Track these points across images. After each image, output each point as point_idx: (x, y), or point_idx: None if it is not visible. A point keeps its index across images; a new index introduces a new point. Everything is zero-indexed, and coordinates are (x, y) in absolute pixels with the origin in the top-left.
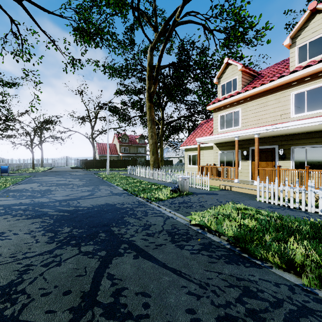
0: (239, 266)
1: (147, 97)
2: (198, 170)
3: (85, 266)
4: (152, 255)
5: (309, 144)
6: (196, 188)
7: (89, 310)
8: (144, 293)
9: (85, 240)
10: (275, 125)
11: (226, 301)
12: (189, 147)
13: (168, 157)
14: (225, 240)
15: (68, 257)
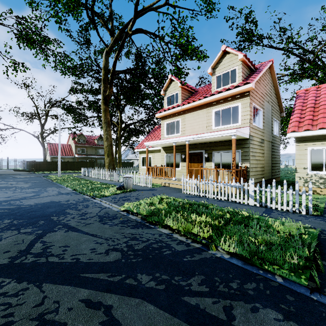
0: (138, 229)
1: (102, 100)
2: (147, 170)
3: (23, 239)
4: (80, 229)
5: (223, 149)
6: (142, 186)
7: (23, 256)
8: (65, 246)
9: (25, 226)
10: (198, 134)
11: (117, 243)
12: (142, 149)
13: (129, 159)
14: (140, 218)
15: (8, 236)
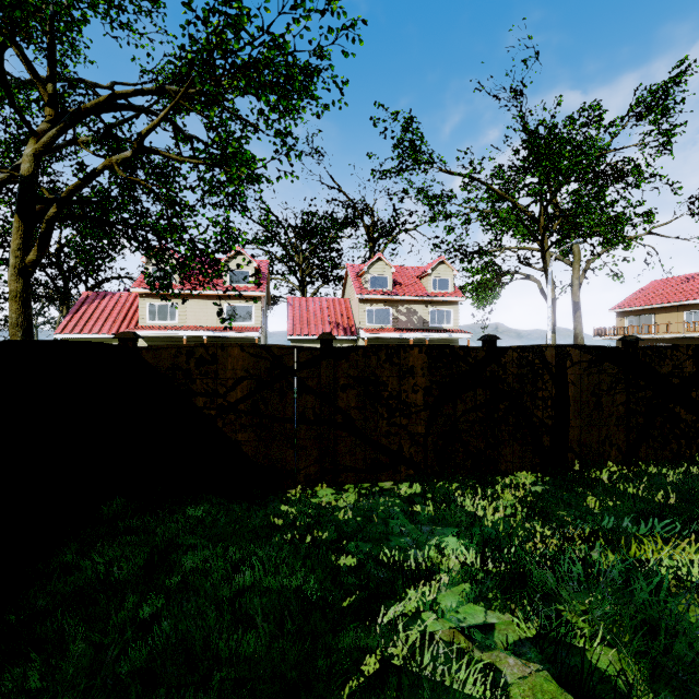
0: None
1: None
2: None
3: None
4: None
5: None
6: None
7: None
8: None
9: None
10: (222, 332)
11: None
12: (82, 336)
13: None
14: None
15: None
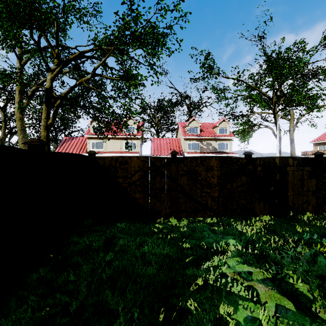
0: None
1: (18, 108)
2: None
3: None
4: None
5: None
6: None
7: None
8: None
9: None
10: (122, 154)
11: None
12: None
13: None
14: None
15: None
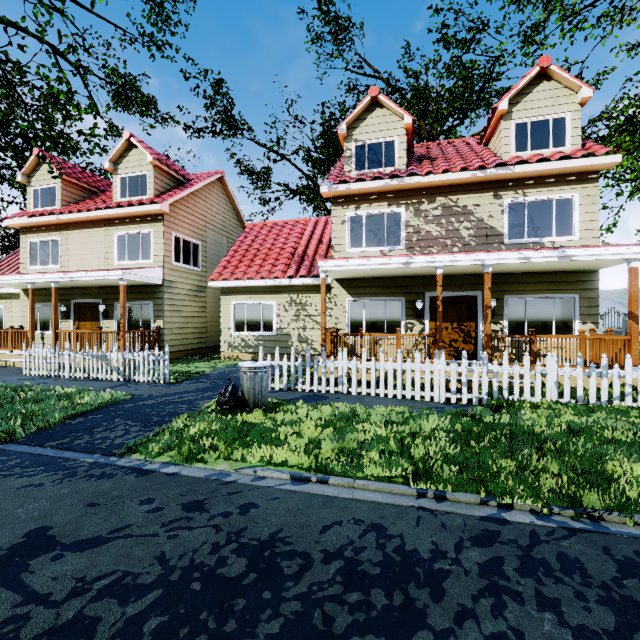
0: None
1: None
2: None
3: None
4: None
5: (129, 300)
6: None
7: None
8: None
9: None
10: (69, 273)
11: None
12: None
13: None
14: None
15: None
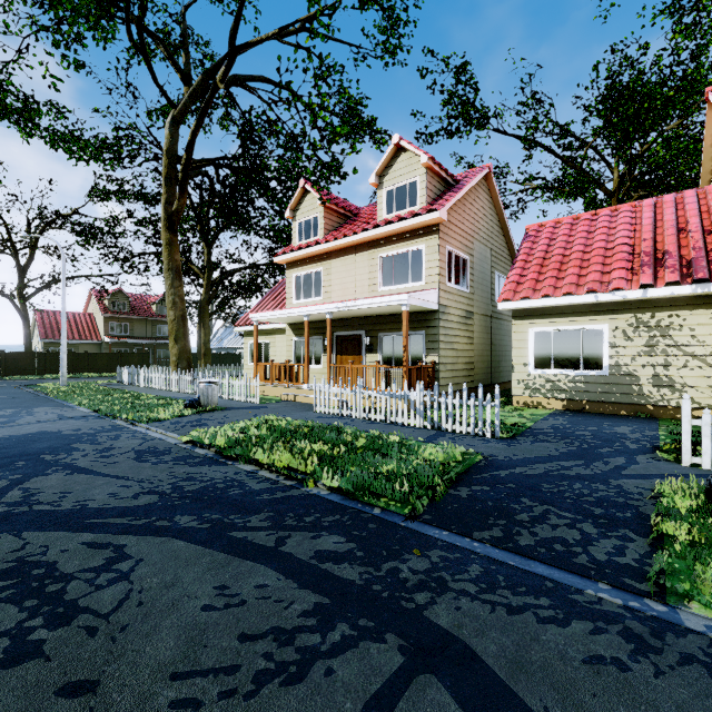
0: (202, 467)
1: (163, 220)
2: (256, 371)
3: None
4: (96, 471)
5: (396, 330)
6: (240, 402)
7: None
8: (65, 492)
9: None
10: (346, 302)
11: (158, 485)
12: (250, 328)
13: (232, 348)
14: (213, 452)
15: None
